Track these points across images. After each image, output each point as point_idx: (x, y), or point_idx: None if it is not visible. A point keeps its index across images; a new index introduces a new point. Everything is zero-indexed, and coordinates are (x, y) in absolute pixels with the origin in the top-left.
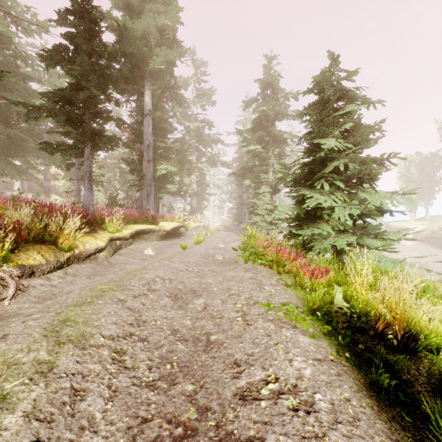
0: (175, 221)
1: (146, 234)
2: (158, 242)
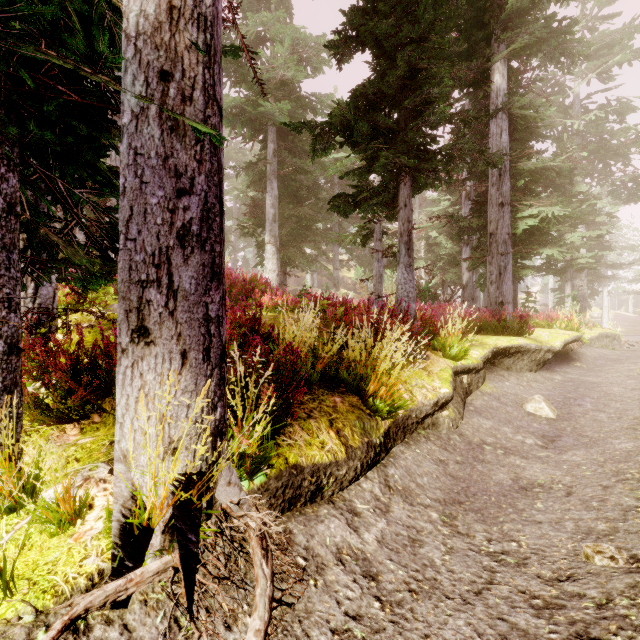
0: (560, 326)
1: (508, 357)
2: (534, 376)
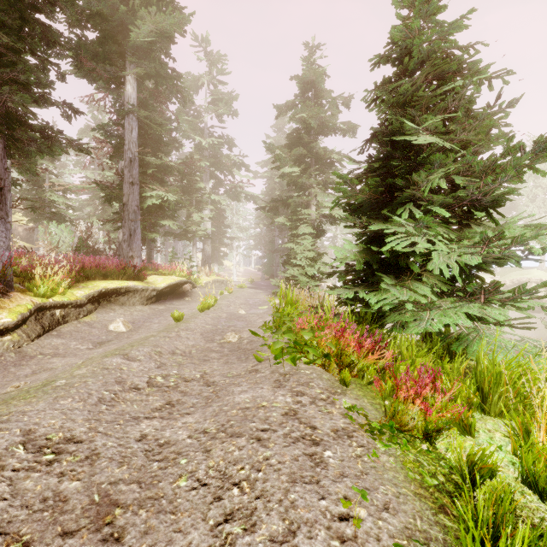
0: (175, 274)
1: (123, 295)
2: (143, 308)
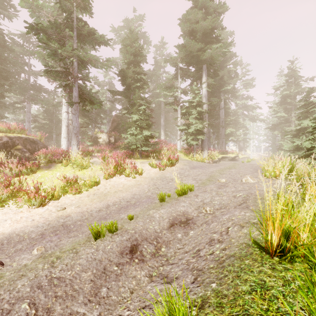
0: (234, 154)
1: (224, 158)
2: (228, 162)
